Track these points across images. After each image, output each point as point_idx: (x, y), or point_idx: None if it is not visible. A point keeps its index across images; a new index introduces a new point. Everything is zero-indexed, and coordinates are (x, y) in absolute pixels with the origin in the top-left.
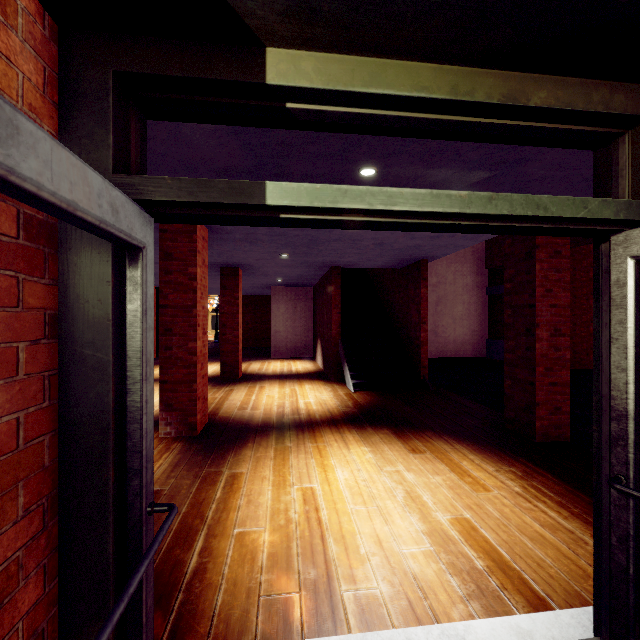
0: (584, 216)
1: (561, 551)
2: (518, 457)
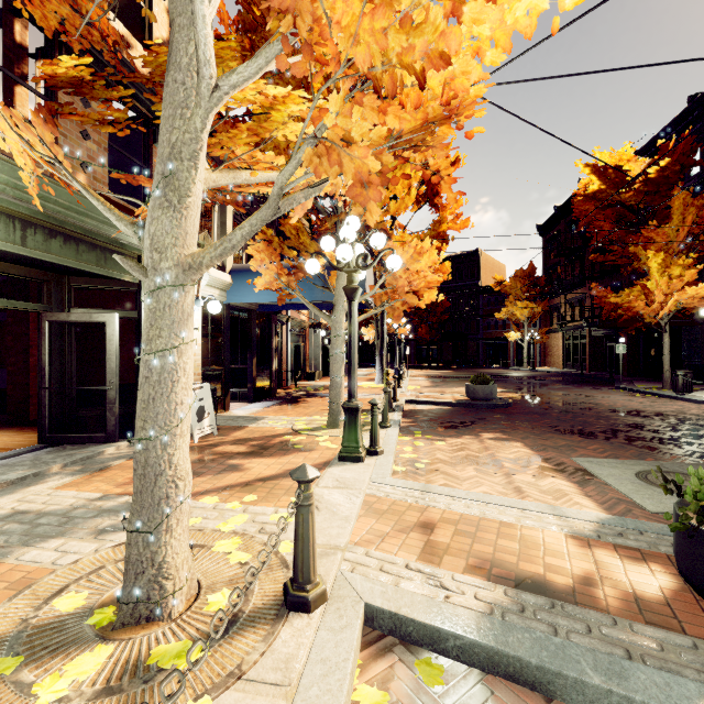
0: (29, 308)
1: (33, 440)
2: (16, 426)
